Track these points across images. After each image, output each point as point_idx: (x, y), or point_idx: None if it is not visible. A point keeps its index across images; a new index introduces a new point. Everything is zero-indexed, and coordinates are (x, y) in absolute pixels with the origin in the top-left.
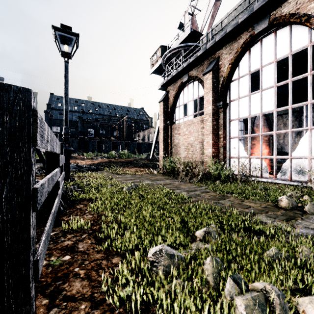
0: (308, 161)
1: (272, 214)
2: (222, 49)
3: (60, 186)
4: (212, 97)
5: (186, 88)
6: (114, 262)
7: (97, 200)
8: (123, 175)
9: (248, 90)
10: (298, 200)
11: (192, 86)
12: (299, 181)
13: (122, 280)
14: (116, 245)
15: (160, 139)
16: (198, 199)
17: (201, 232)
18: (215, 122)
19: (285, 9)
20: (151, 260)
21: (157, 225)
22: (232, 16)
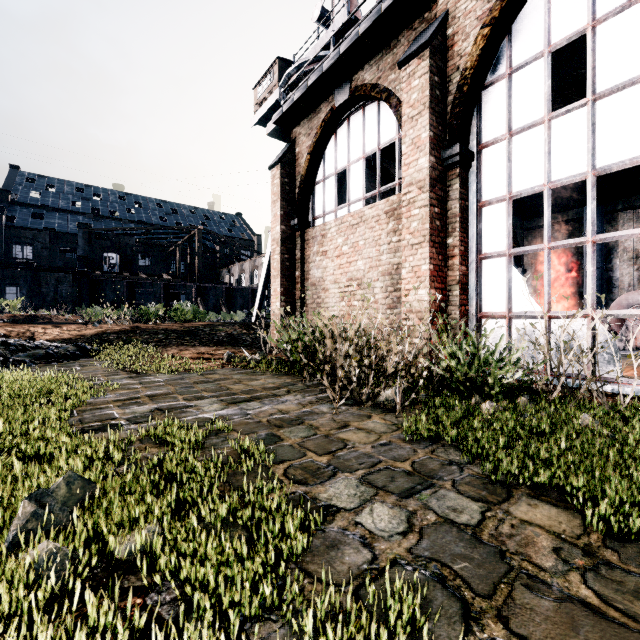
0: None
1: None
2: None
3: None
4: (429, 130)
5: (343, 128)
6: None
7: None
8: (142, 377)
9: (543, 103)
10: None
11: (360, 120)
12: None
13: None
14: None
15: (273, 267)
16: None
17: None
18: (438, 208)
19: None
20: None
21: None
22: None
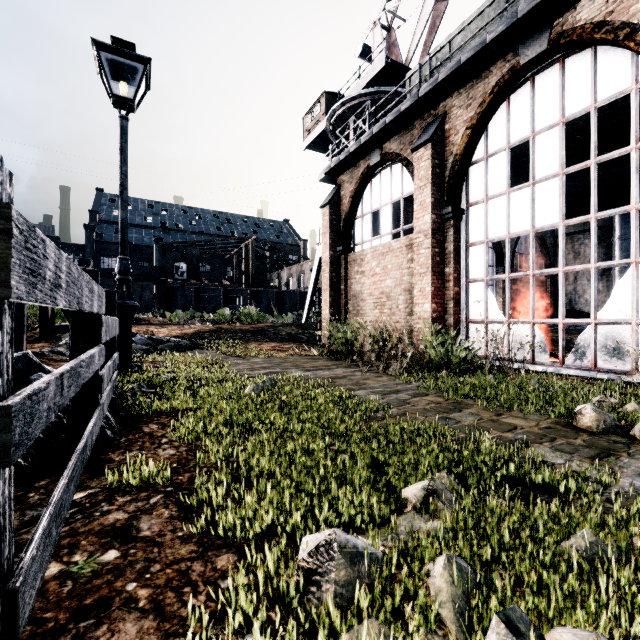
0: (632, 330)
1: (564, 443)
2: (451, 98)
3: (103, 385)
4: (431, 197)
5: (376, 178)
6: (220, 566)
7: (189, 415)
8: (246, 359)
9: (506, 181)
10: (616, 412)
11: (388, 174)
12: (611, 372)
13: (236, 620)
14: (225, 524)
15: (324, 283)
16: (406, 412)
17: (418, 490)
18: (438, 248)
19: (583, 14)
20: (306, 567)
21: (318, 474)
22: (472, 29)
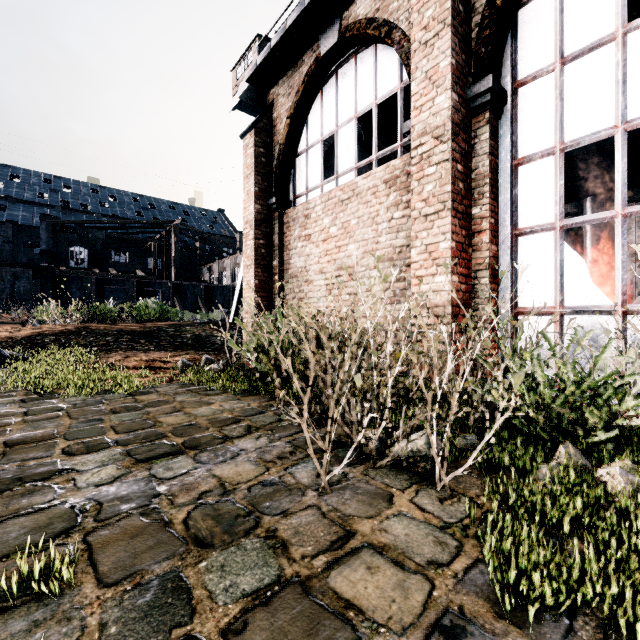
0: None
1: None
2: None
3: None
4: (451, 55)
5: (330, 84)
6: None
7: None
8: (39, 400)
9: (615, 12)
10: None
11: (351, 71)
12: None
13: None
14: None
15: (246, 255)
16: None
17: None
18: (461, 165)
19: None
20: None
21: None
22: None
